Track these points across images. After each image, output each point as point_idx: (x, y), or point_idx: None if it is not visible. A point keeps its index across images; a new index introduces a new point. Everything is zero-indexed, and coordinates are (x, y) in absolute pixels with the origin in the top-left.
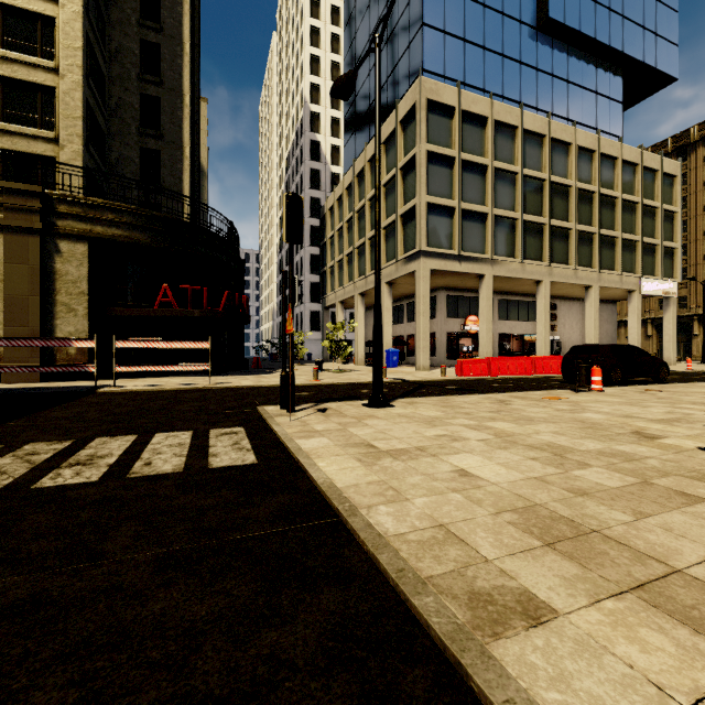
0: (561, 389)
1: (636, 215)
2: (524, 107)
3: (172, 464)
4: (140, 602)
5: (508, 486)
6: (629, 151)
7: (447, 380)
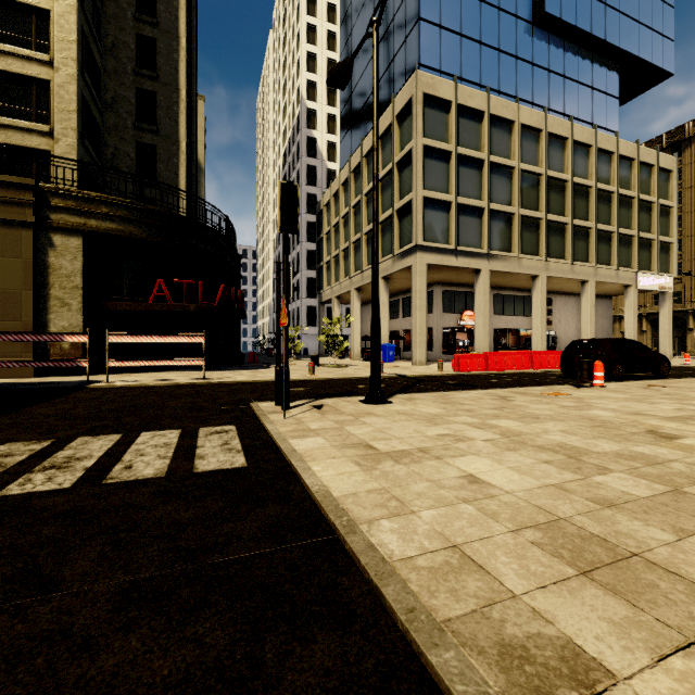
0: (561, 384)
1: (632, 210)
2: (521, 102)
3: (154, 467)
4: (89, 654)
5: (524, 495)
6: (625, 146)
7: (445, 375)
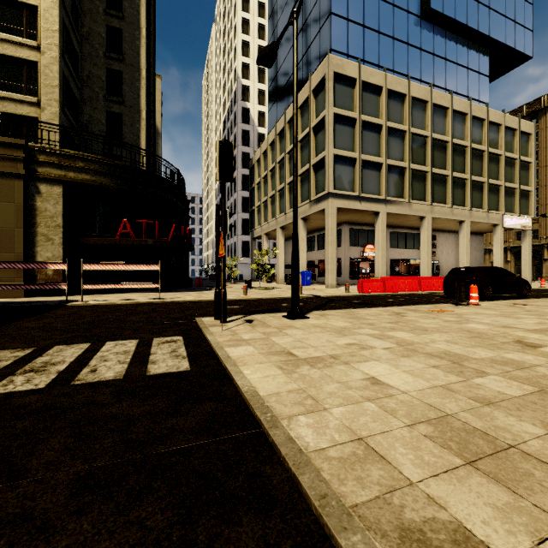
0: (444, 303)
1: (499, 165)
2: (411, 79)
3: (114, 371)
4: (46, 536)
5: (417, 395)
6: (494, 114)
7: (351, 296)
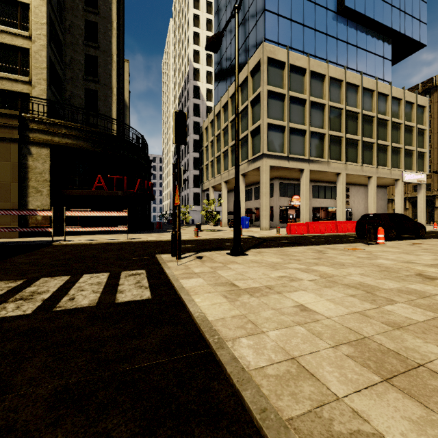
0: (356, 242)
1: (400, 131)
2: (329, 63)
3: (89, 299)
4: None
5: (339, 320)
6: (396, 91)
7: (281, 236)
